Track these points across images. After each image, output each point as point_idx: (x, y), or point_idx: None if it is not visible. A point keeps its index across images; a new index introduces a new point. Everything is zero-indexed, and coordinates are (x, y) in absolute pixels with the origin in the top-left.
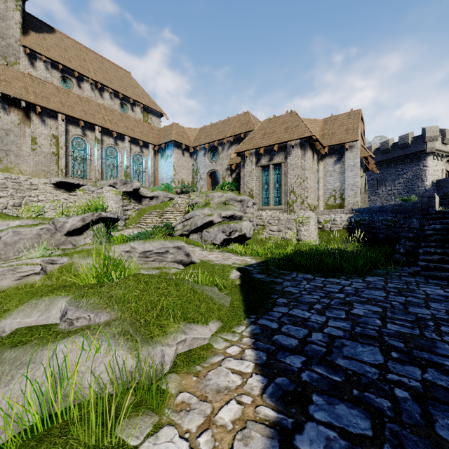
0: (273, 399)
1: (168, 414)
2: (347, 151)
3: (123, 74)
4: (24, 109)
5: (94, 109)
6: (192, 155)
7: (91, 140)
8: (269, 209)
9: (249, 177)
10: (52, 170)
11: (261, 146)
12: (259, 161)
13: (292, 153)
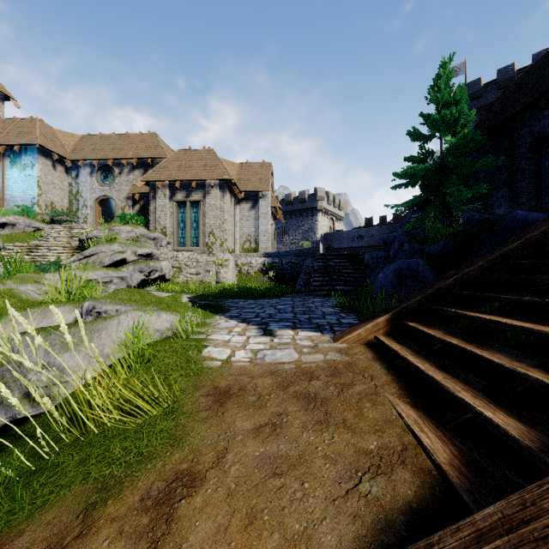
0: (254, 325)
1: (209, 333)
2: (261, 199)
3: None
4: None
5: None
6: (69, 171)
7: None
8: (186, 250)
9: (162, 212)
10: None
11: (177, 179)
12: (175, 195)
13: (212, 193)
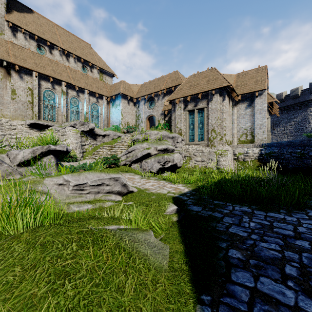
0: None
1: None
2: (257, 98)
3: (84, 45)
4: (6, 68)
5: (61, 69)
6: (135, 104)
7: (59, 92)
8: (194, 144)
9: (178, 119)
10: (28, 114)
11: (188, 95)
12: (187, 106)
13: (213, 100)
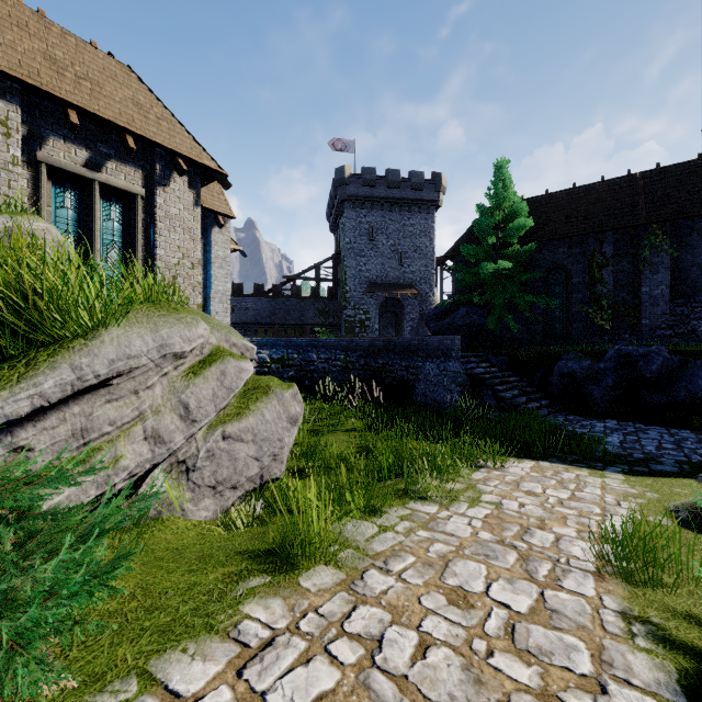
0: None
1: None
2: (216, 228)
3: None
4: None
5: None
6: None
7: None
8: None
9: None
10: None
11: (72, 99)
12: (43, 143)
13: (173, 188)
